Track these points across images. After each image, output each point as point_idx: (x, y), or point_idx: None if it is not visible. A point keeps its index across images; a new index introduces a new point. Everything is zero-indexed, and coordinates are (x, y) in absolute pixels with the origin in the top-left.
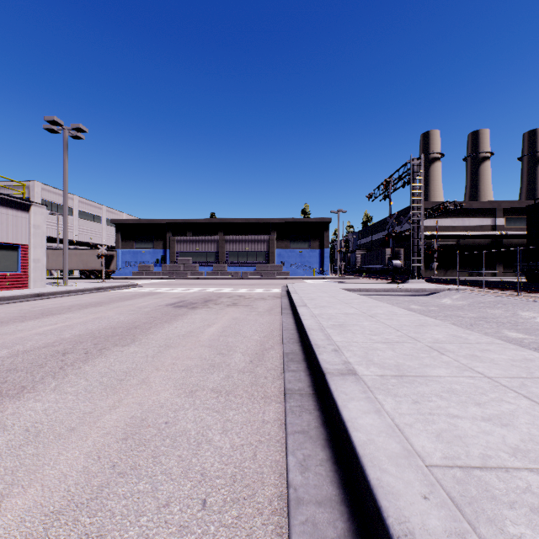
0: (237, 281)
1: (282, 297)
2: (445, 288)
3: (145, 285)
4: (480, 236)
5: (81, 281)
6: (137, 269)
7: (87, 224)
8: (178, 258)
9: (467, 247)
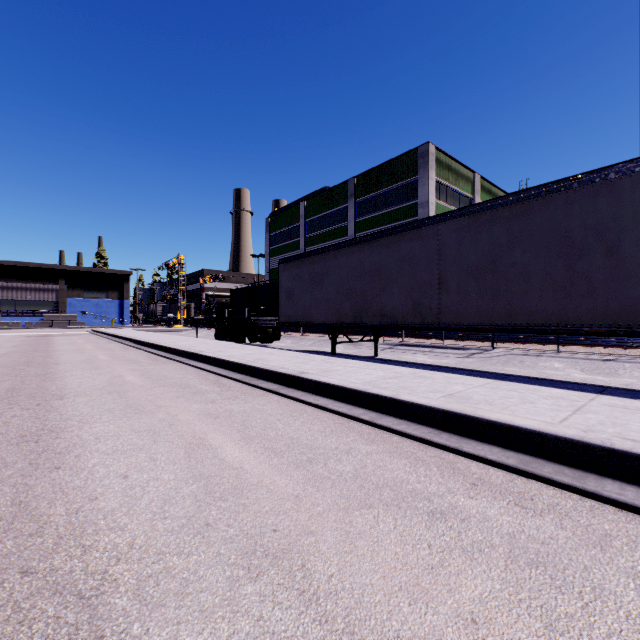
0: (30, 330)
1: (95, 333)
2: (190, 328)
3: None
4: None
5: None
6: None
7: None
8: None
9: None
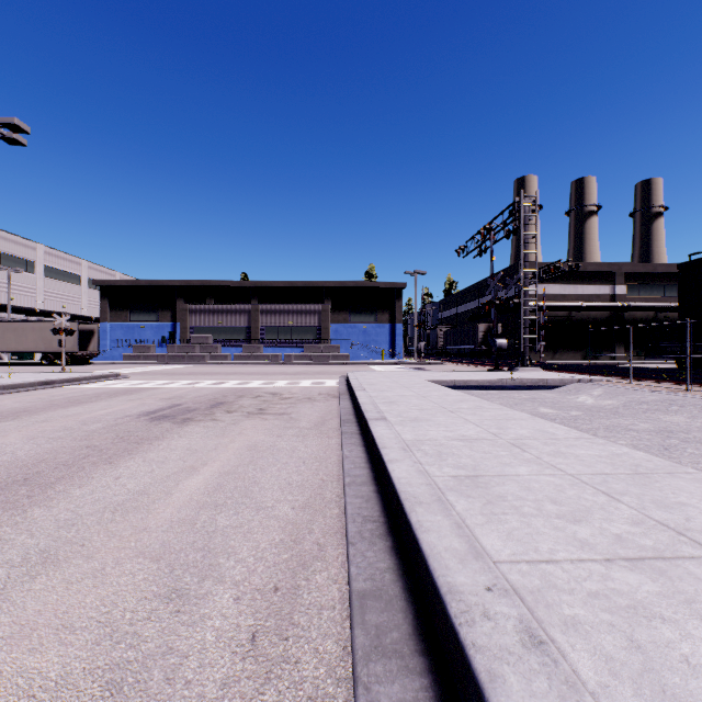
0: (275, 368)
1: (341, 397)
2: (575, 379)
3: (132, 376)
4: (597, 308)
5: (37, 369)
6: (131, 351)
7: (57, 286)
8: (192, 336)
9: (581, 322)
